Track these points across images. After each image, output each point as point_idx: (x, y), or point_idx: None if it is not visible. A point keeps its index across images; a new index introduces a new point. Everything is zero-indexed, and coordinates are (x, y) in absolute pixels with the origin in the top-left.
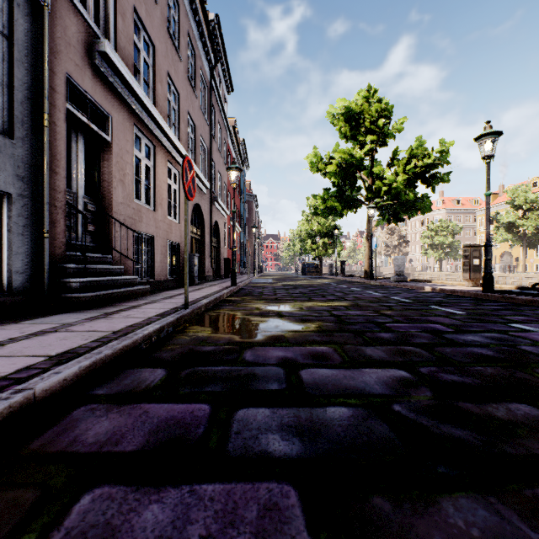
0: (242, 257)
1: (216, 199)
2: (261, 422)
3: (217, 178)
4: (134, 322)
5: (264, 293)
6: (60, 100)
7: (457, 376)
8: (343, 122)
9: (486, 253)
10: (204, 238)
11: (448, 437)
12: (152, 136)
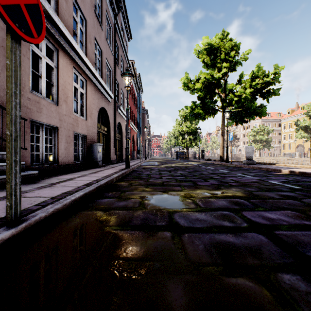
0: (139, 147)
1: (119, 107)
2: None
3: (120, 94)
4: None
5: (151, 176)
6: None
7: None
8: (205, 55)
9: None
10: (109, 133)
11: None
12: (55, 40)
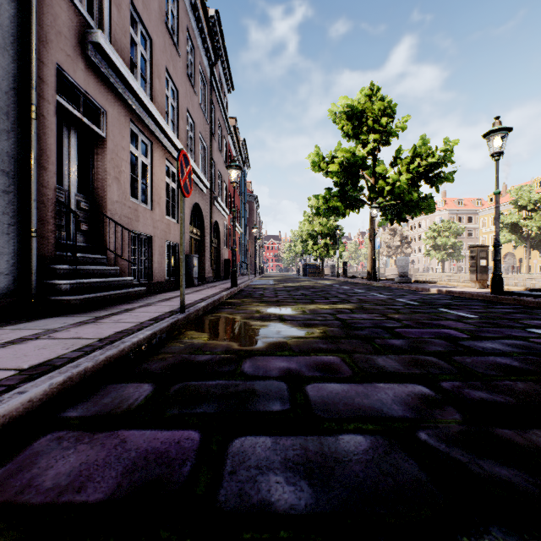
0: (243, 258)
1: (216, 199)
2: (261, 457)
3: (217, 178)
4: (124, 328)
5: (265, 295)
6: (49, 92)
7: (486, 393)
8: (345, 121)
9: (495, 253)
10: (204, 239)
11: (493, 479)
12: (150, 132)
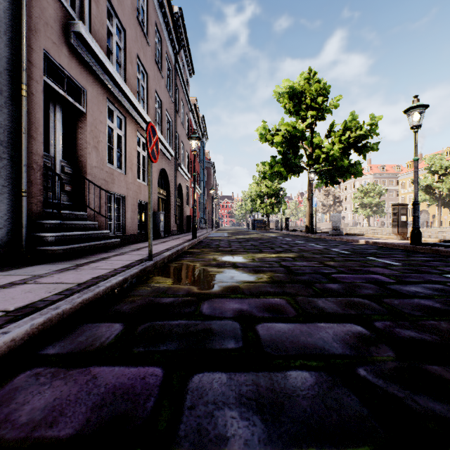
0: (202, 214)
1: (180, 165)
2: (217, 392)
3: (181, 148)
4: (100, 274)
5: (221, 245)
6: (38, 73)
7: (414, 332)
8: (287, 100)
9: (414, 210)
10: (169, 198)
11: (429, 414)
12: (124, 109)
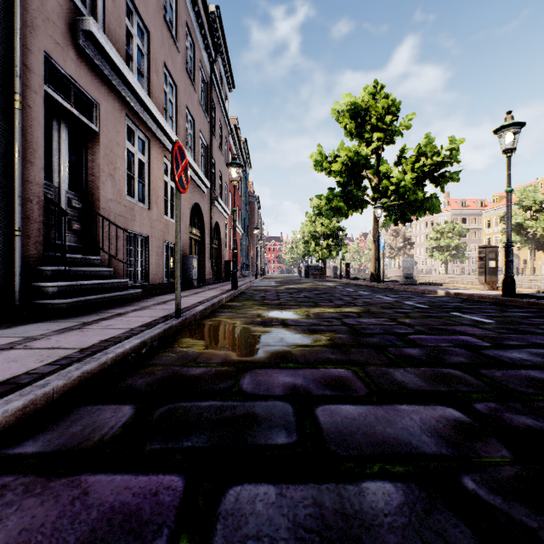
0: (244, 259)
1: (217, 198)
2: (262, 518)
3: (218, 178)
4: (111, 336)
5: (267, 297)
6: (36, 81)
7: (531, 419)
8: (348, 119)
9: (507, 254)
10: (204, 239)
11: None
12: (147, 128)
